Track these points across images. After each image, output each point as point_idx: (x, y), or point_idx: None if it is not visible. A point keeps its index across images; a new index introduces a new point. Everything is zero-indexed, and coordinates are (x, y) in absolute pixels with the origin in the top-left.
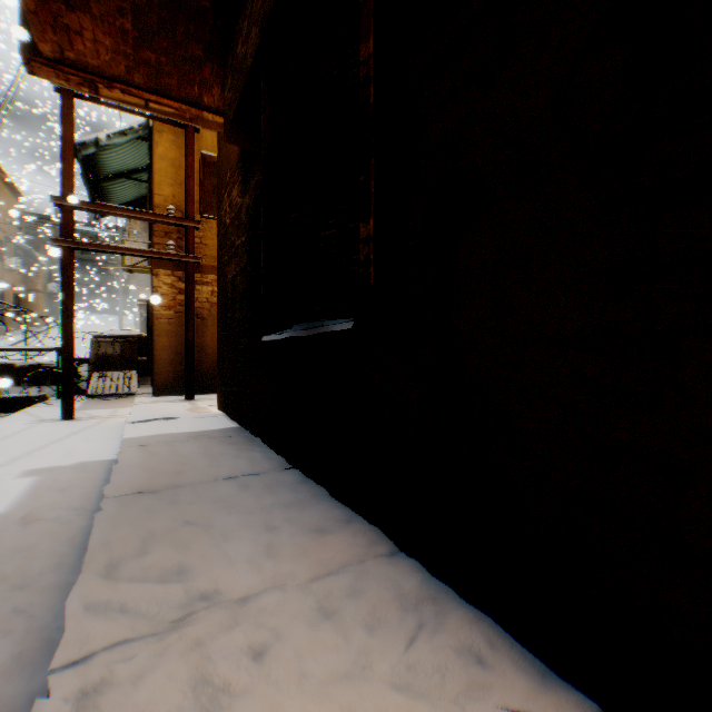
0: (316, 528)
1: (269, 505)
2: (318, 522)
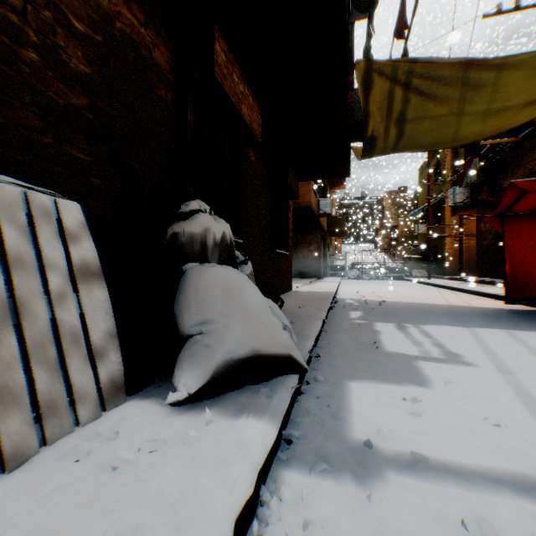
0: None
1: None
2: None
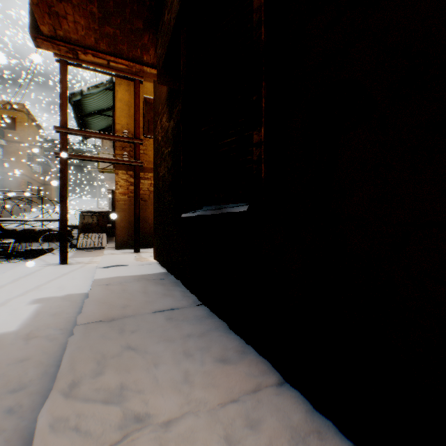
0: (220, 357)
1: (186, 335)
2: (221, 352)
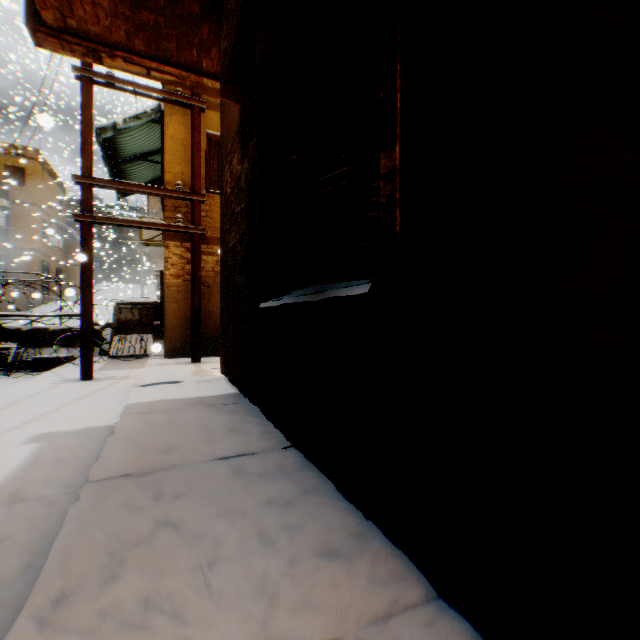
0: (322, 546)
1: (265, 502)
2: (324, 534)
